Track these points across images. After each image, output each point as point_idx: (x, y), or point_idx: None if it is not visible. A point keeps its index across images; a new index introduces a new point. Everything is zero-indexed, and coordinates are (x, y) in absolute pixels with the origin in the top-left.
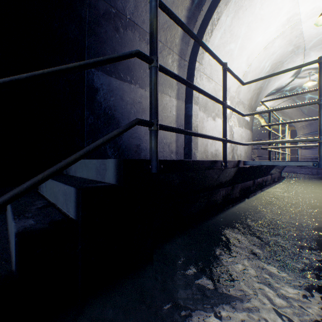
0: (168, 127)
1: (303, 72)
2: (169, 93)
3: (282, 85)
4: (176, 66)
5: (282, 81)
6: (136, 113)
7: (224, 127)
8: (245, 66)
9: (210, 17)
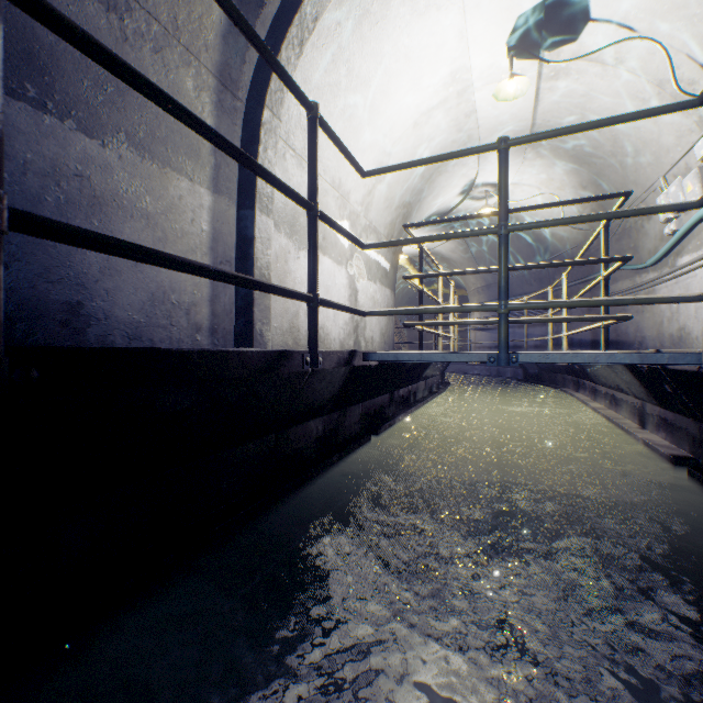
0: (76, 229)
1: (478, 189)
2: (189, 172)
3: (446, 208)
4: (211, 105)
5: (445, 199)
6: (67, 208)
7: (312, 265)
8: (379, 152)
9: (295, 6)
